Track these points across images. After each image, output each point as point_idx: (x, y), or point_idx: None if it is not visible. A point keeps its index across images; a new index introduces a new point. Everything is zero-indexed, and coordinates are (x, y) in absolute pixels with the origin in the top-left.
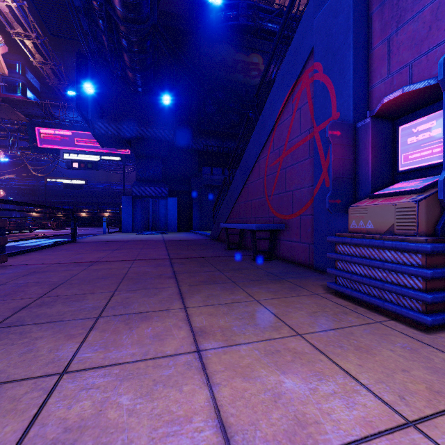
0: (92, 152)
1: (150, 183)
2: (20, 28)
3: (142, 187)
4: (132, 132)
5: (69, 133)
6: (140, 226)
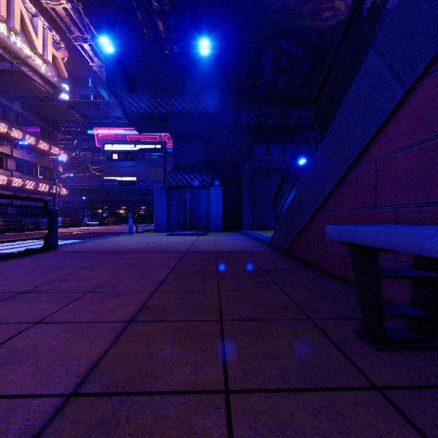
0: (132, 141)
1: (189, 169)
2: (77, 31)
3: (179, 175)
4: (167, 107)
5: (122, 130)
6: (176, 223)
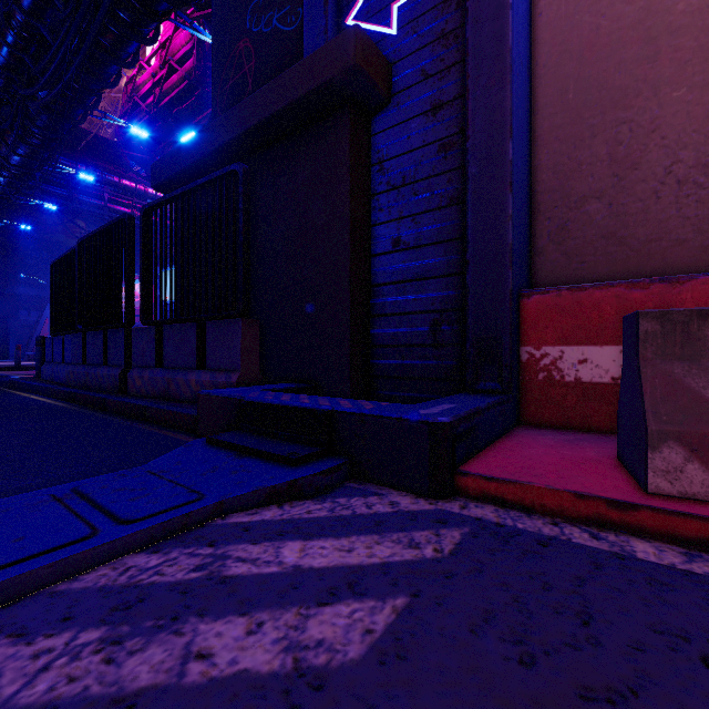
0: None
1: None
2: None
3: None
4: None
5: None
6: None
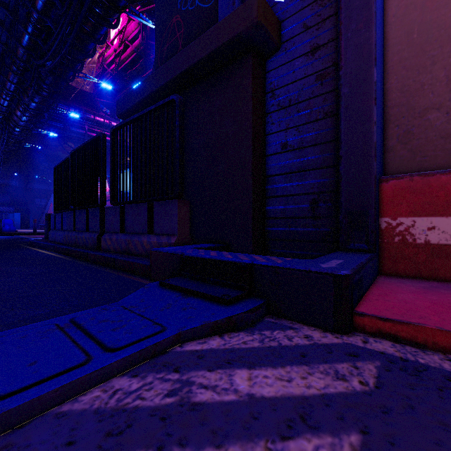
0: None
1: (3, 205)
2: None
3: None
4: None
5: None
6: None
